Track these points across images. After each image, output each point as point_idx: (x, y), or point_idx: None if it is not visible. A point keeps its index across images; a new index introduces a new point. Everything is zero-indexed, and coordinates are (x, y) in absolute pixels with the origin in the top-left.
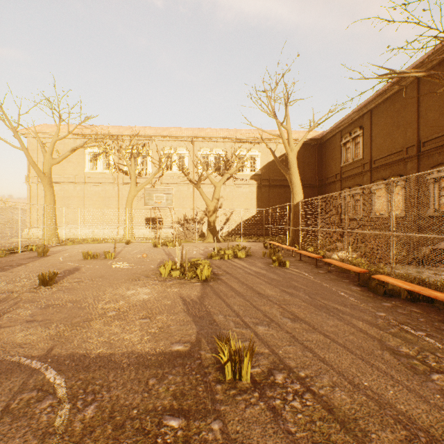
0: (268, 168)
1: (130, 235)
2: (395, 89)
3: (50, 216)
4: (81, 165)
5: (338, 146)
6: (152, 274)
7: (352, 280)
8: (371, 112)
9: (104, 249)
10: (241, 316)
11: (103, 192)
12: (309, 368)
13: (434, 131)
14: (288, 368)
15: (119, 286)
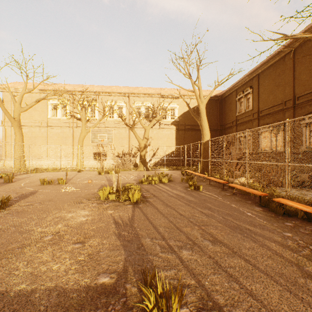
0: (183, 117)
1: (81, 165)
2: (276, 58)
3: (19, 151)
4: (45, 113)
5: (234, 101)
6: (93, 197)
7: (254, 201)
8: (258, 75)
9: (60, 176)
10: (166, 238)
11: (61, 133)
12: (239, 307)
13: (306, 89)
14: (218, 307)
15: (63, 209)
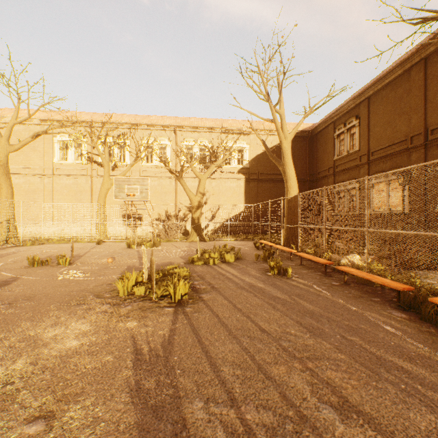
0: (256, 162)
1: (103, 234)
2: (397, 72)
3: (6, 212)
4: (49, 155)
5: (331, 138)
6: (108, 291)
7: (384, 298)
8: (369, 99)
9: (66, 251)
10: (237, 400)
11: (74, 185)
12: None
13: None
14: None
15: (44, 319)
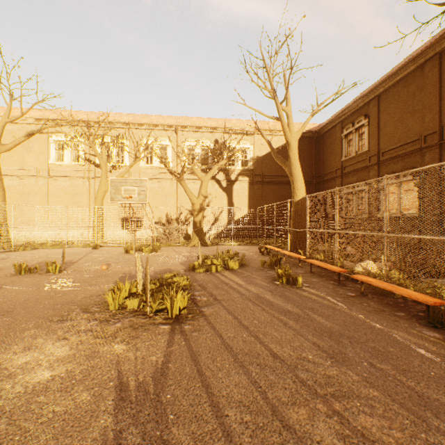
0: (261, 163)
1: (100, 238)
2: (410, 68)
3: None
4: (44, 155)
5: (339, 139)
6: (97, 304)
7: (409, 313)
8: (379, 97)
9: (59, 256)
10: None
11: (70, 187)
12: None
13: None
14: None
15: (17, 340)
